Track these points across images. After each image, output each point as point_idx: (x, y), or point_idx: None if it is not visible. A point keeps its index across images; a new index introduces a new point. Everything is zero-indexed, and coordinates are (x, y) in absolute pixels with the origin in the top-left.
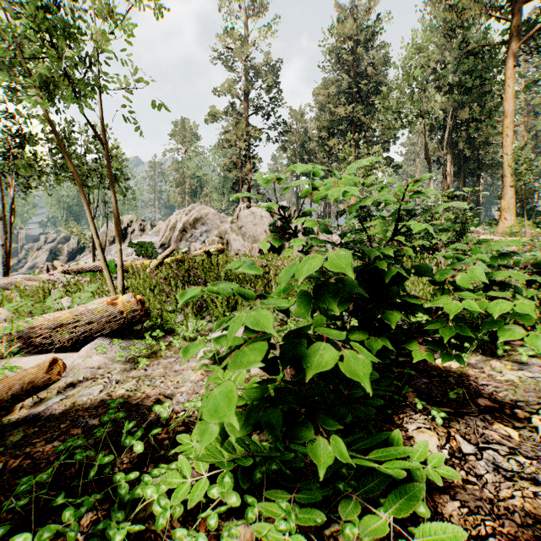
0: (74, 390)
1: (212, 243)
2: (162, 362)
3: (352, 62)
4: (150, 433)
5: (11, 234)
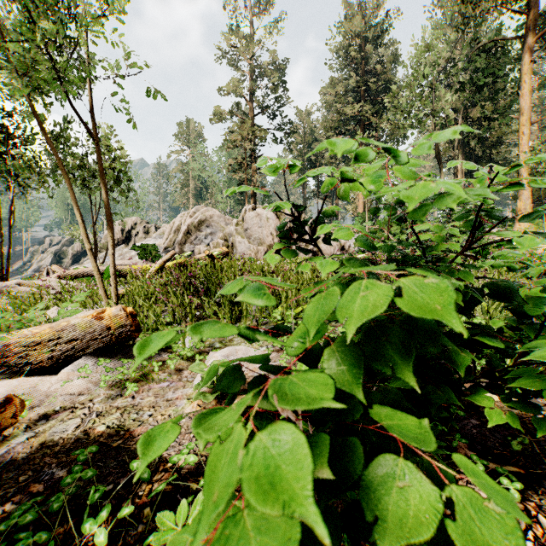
0: (47, 424)
1: (217, 245)
2: (154, 387)
3: (360, 59)
4: (119, 513)
5: (10, 237)
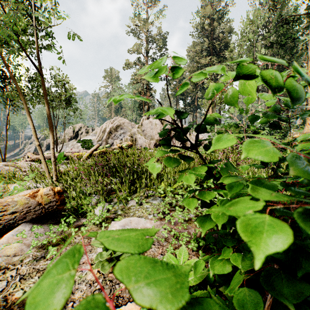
0: None
1: (126, 140)
2: None
3: (210, 31)
4: None
5: (6, 136)
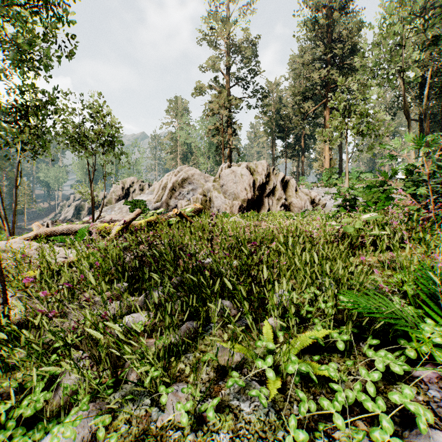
0: None
1: (196, 200)
2: None
3: (326, 28)
4: None
5: (15, 195)
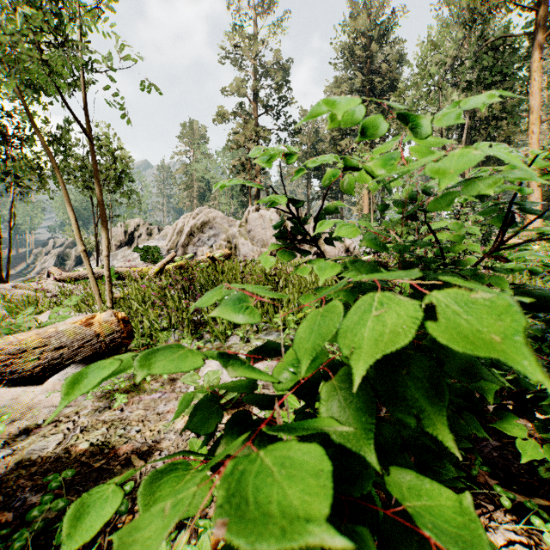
0: (27, 440)
1: (220, 247)
2: (145, 398)
3: (365, 58)
4: None
5: (10, 239)
